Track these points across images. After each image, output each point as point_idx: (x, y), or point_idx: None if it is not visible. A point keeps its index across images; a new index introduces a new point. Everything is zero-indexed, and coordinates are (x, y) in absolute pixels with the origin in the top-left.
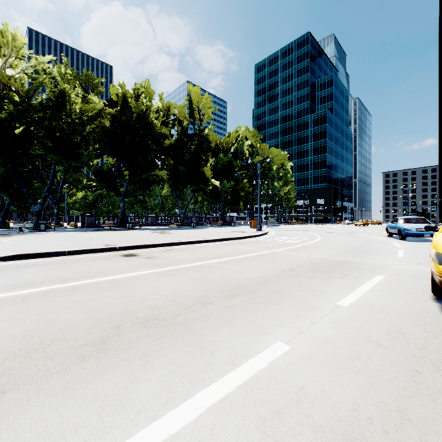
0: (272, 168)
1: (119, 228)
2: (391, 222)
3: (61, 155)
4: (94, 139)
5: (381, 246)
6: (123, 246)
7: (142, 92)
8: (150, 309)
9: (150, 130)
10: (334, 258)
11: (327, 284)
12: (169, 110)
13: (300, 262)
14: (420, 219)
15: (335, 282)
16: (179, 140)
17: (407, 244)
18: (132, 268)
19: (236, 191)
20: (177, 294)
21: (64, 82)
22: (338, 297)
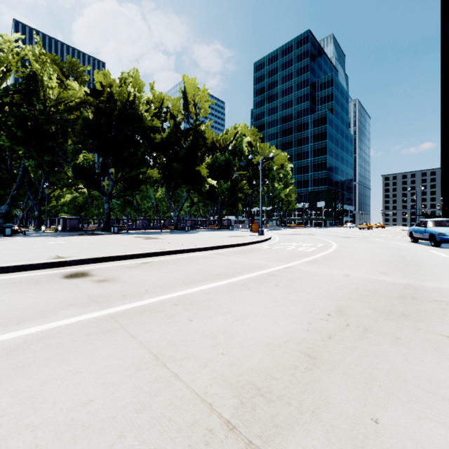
0: (272, 169)
1: (103, 233)
2: (416, 225)
3: (33, 148)
4: (73, 131)
5: (425, 257)
6: (76, 260)
7: (130, 81)
8: None
9: (139, 123)
10: (388, 280)
11: None
12: (161, 102)
13: (343, 288)
14: None
15: None
16: (171, 135)
17: None
18: (48, 311)
19: (234, 192)
20: None
21: (38, 65)
22: None
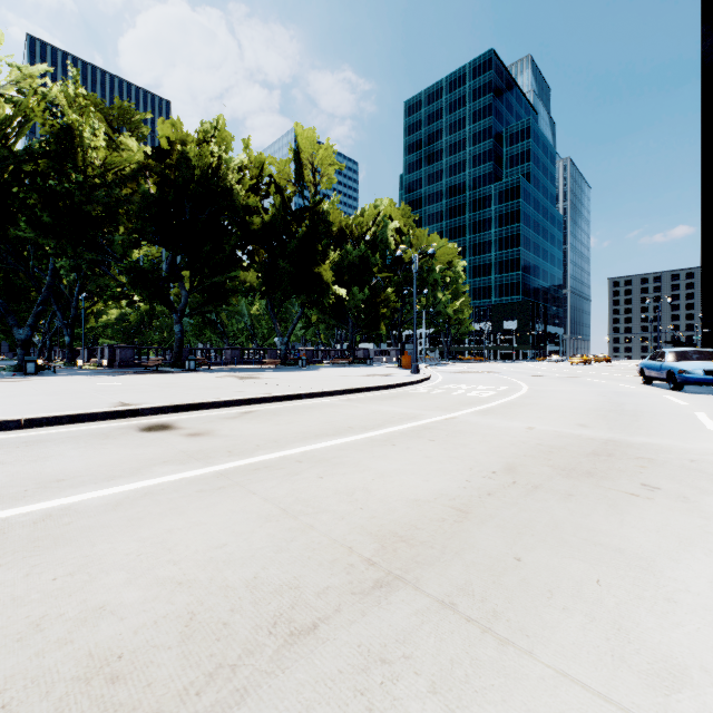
0: (434, 270)
1: (173, 370)
2: (650, 359)
3: (68, 241)
4: (127, 213)
5: (653, 405)
6: (151, 407)
7: (214, 136)
8: (82, 680)
9: (228, 201)
10: (585, 434)
11: (628, 522)
12: (261, 168)
13: (520, 444)
14: (707, 354)
15: (645, 513)
16: (277, 218)
17: (696, 400)
18: (140, 468)
19: (375, 307)
20: (213, 578)
21: (74, 113)
22: (707, 588)
